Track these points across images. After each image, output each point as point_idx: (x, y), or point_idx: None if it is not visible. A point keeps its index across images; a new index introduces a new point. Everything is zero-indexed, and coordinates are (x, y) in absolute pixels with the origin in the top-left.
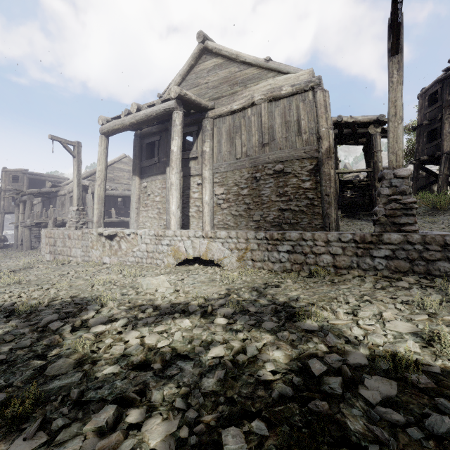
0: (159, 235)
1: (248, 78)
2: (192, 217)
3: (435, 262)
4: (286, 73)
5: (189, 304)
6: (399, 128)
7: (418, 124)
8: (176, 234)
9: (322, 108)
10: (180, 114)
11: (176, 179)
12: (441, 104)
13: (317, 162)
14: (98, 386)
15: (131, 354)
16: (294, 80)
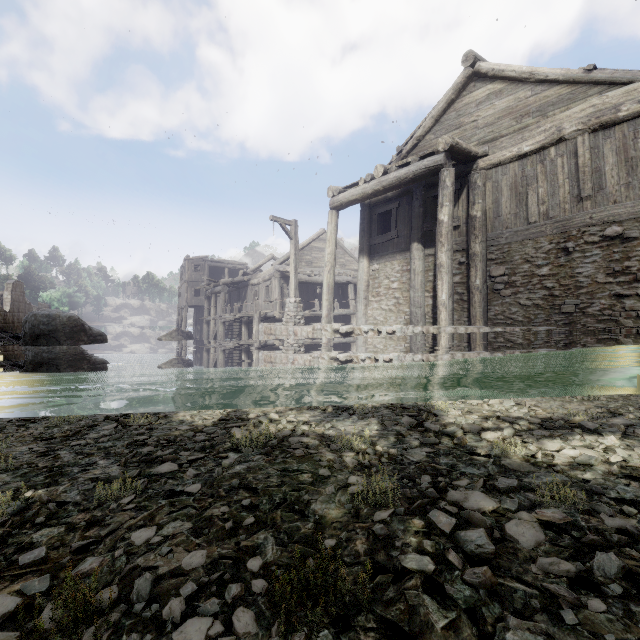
0: (430, 333)
1: (550, 102)
2: None
3: None
4: (627, 83)
5: (571, 420)
6: None
7: None
8: (458, 332)
9: None
10: (451, 172)
11: (447, 259)
12: None
13: None
14: (606, 487)
15: (590, 464)
16: None
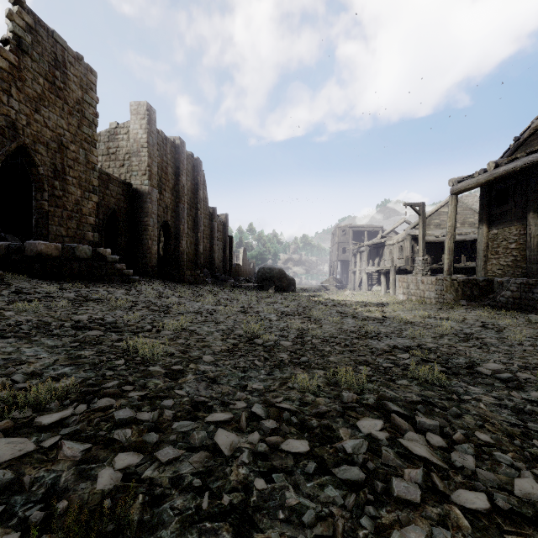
0: (530, 284)
1: None
2: None
3: None
4: None
5: None
6: None
7: None
8: None
9: None
10: None
11: None
12: None
13: None
14: None
15: None
16: None
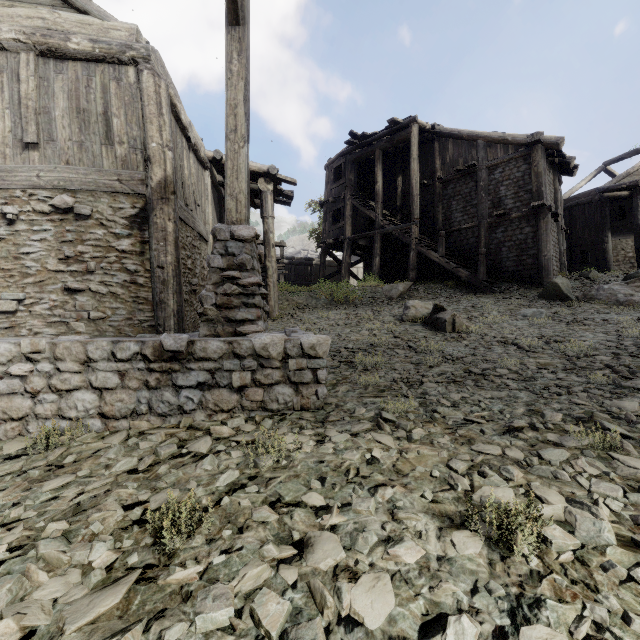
0: None
1: None
2: None
3: (273, 388)
4: (82, 11)
5: None
6: (241, 154)
7: (325, 200)
8: None
9: (152, 105)
10: None
11: None
12: (345, 182)
13: (145, 203)
14: None
15: None
16: (98, 32)
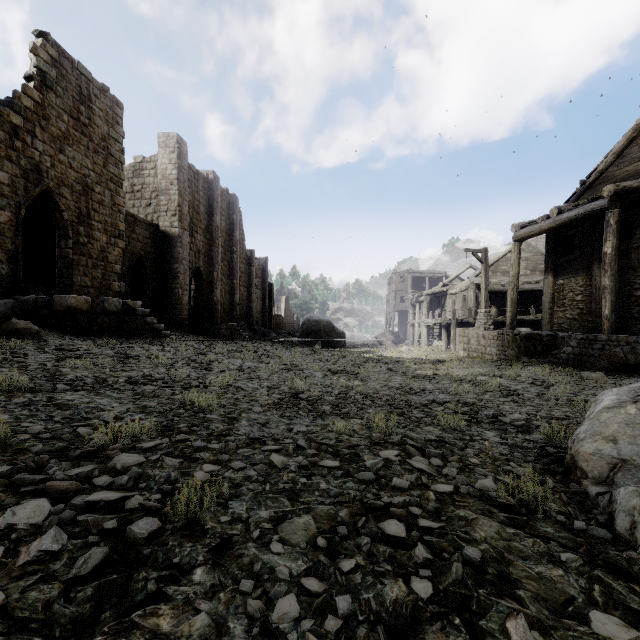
0: (589, 340)
1: None
2: (632, 319)
3: None
4: None
5: None
6: None
7: None
8: (611, 339)
9: None
10: (615, 213)
11: (610, 282)
12: None
13: None
14: (584, 397)
15: (595, 395)
16: None
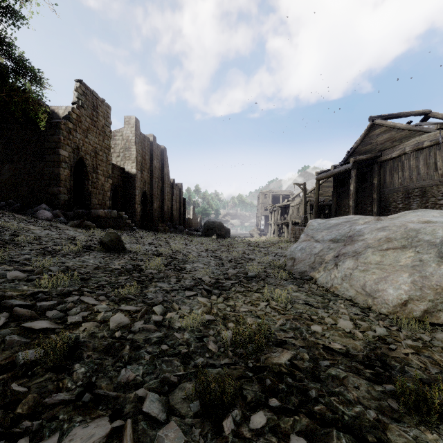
0: None
1: (402, 137)
2: None
3: None
4: (427, 132)
5: None
6: None
7: None
8: None
9: None
10: (354, 171)
11: (352, 203)
12: None
13: None
14: None
15: None
16: (432, 137)
